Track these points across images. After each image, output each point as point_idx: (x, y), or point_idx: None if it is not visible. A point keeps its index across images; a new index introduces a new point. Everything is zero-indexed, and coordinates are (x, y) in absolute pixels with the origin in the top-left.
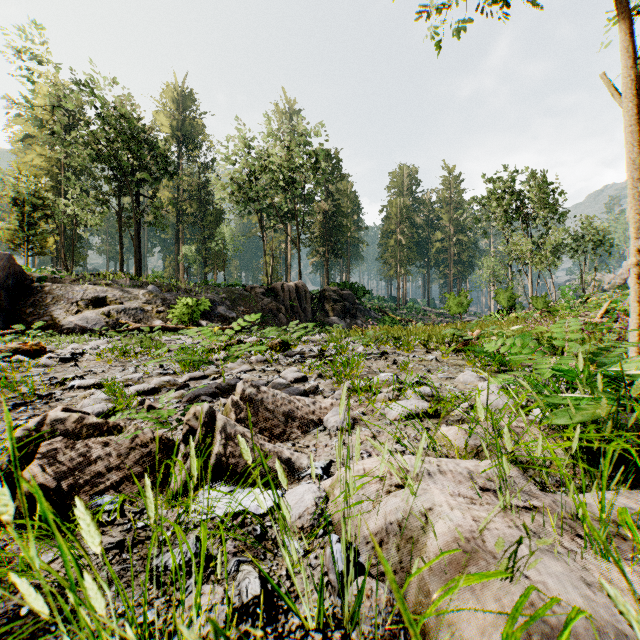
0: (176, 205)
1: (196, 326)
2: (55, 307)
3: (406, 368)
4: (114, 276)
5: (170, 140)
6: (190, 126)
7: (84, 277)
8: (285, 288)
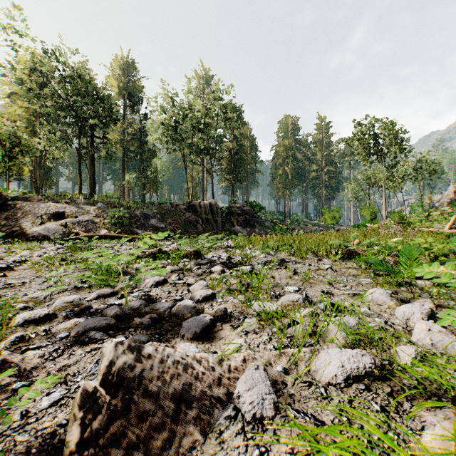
0: (122, 144)
1: (134, 234)
2: (24, 220)
3: (308, 280)
4: (72, 196)
5: (118, 97)
6: (132, 87)
7: (49, 197)
8: (202, 205)
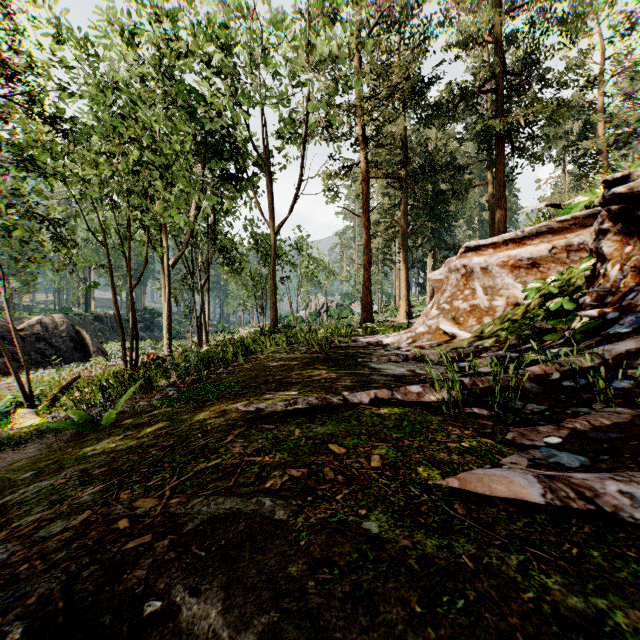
0: None
1: None
2: None
3: None
4: None
5: None
6: None
7: None
8: (108, 316)
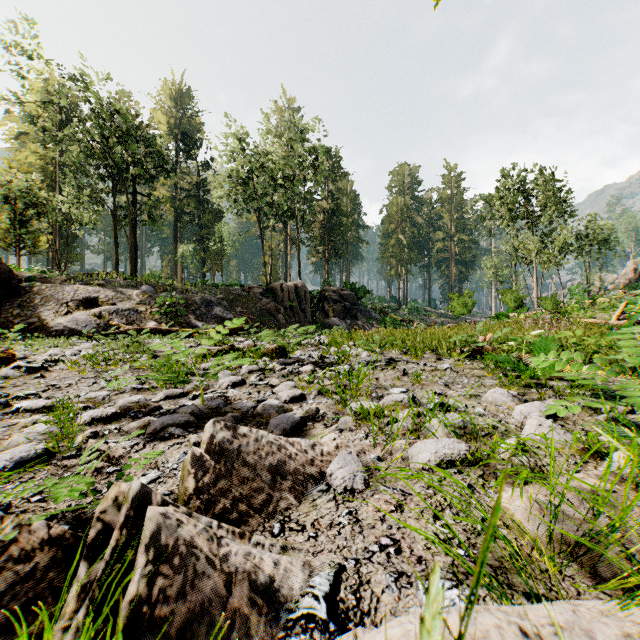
0: (174, 204)
1: (192, 328)
2: (44, 308)
3: (419, 381)
4: (107, 276)
5: (168, 138)
6: (188, 124)
7: (76, 277)
8: (284, 288)
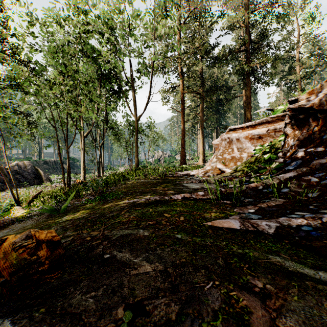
0: None
1: None
2: None
3: None
4: None
5: None
6: None
7: None
8: (51, 161)
